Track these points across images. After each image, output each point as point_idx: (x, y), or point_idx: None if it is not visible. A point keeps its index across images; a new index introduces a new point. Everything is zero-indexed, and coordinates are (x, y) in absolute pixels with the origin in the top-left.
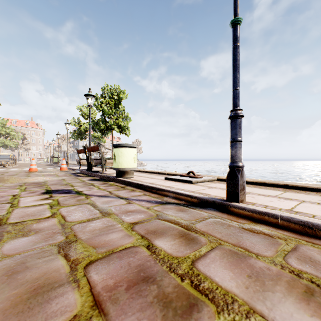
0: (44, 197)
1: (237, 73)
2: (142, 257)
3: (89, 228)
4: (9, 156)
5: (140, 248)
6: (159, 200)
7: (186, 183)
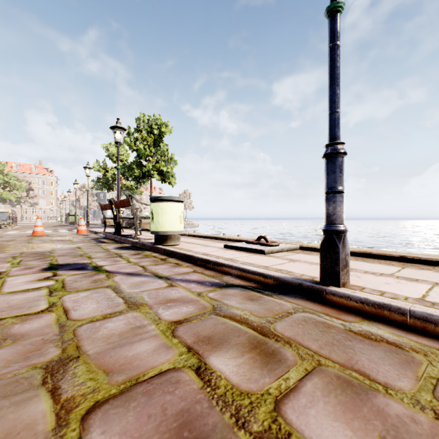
0: (44, 276)
1: (337, 88)
2: (187, 392)
3: (103, 332)
4: (6, 213)
5: (185, 372)
6: (217, 281)
7: (255, 253)
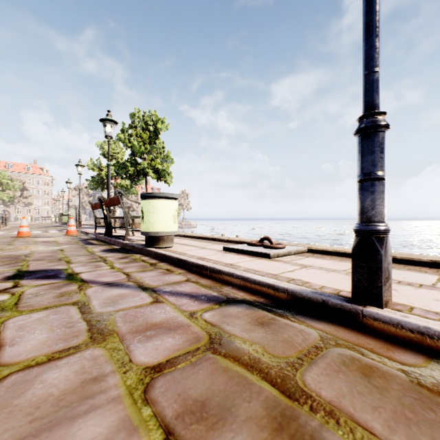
0: (1, 287)
1: (376, 40)
2: None
3: (34, 391)
4: None
5: None
6: (215, 295)
7: (259, 257)
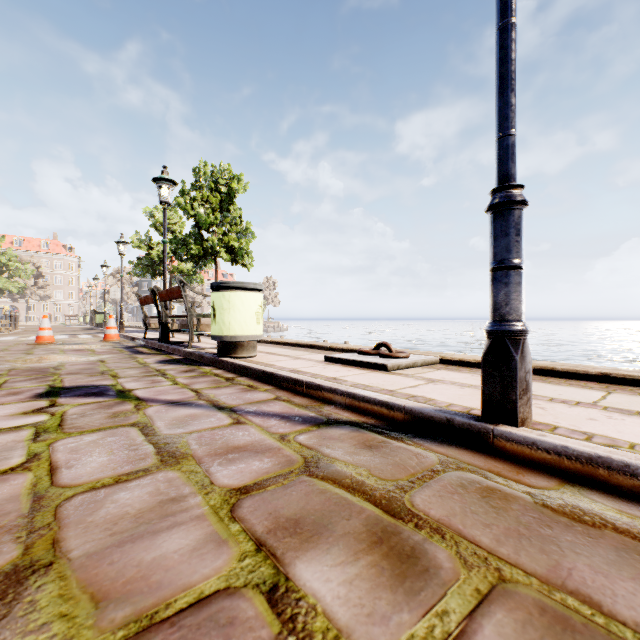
0: (34, 406)
1: (512, 95)
2: None
3: (107, 510)
4: (1, 310)
5: (247, 598)
6: (312, 415)
7: (373, 370)
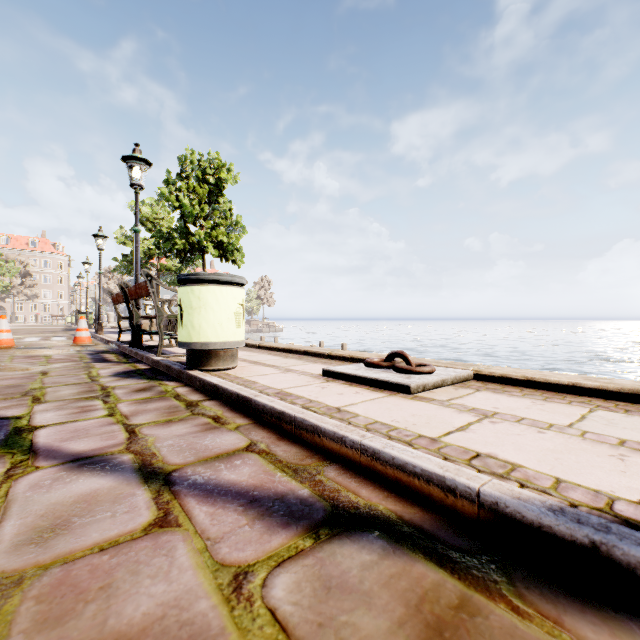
0: None
1: None
2: None
3: None
4: None
5: None
6: (304, 495)
7: (389, 391)
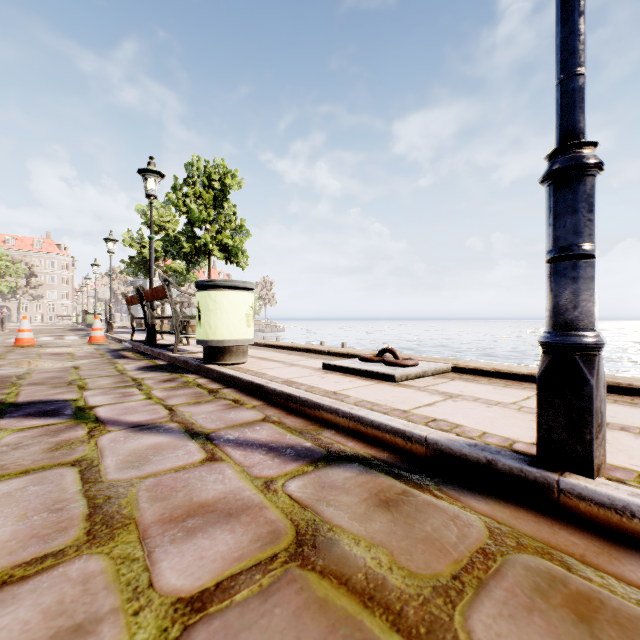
0: None
1: (581, 20)
2: None
3: None
4: None
5: None
6: (308, 446)
7: (378, 380)
